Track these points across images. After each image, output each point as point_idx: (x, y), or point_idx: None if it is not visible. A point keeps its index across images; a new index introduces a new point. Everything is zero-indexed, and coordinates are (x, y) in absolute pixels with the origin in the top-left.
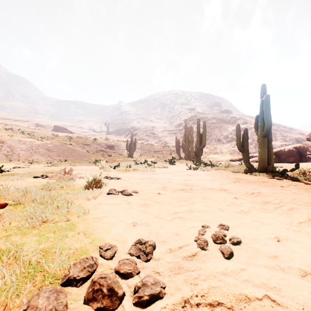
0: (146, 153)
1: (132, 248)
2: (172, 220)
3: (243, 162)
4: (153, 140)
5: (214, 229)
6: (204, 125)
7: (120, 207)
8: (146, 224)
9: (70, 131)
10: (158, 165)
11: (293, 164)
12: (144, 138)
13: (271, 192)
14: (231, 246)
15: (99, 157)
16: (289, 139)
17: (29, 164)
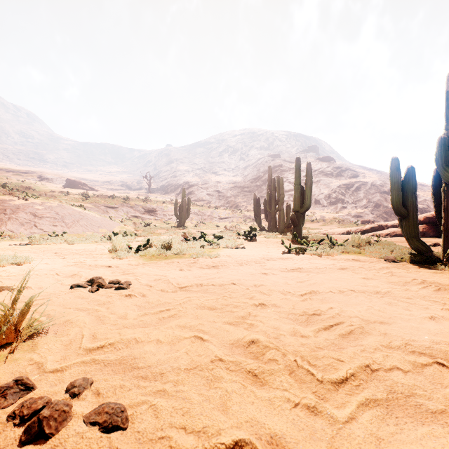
0: (206, 221)
1: None
2: None
3: (405, 238)
4: (217, 202)
5: None
6: (308, 169)
7: None
8: None
9: (91, 187)
10: (226, 243)
11: None
12: (203, 199)
13: None
14: None
15: (129, 227)
16: (422, 199)
17: None
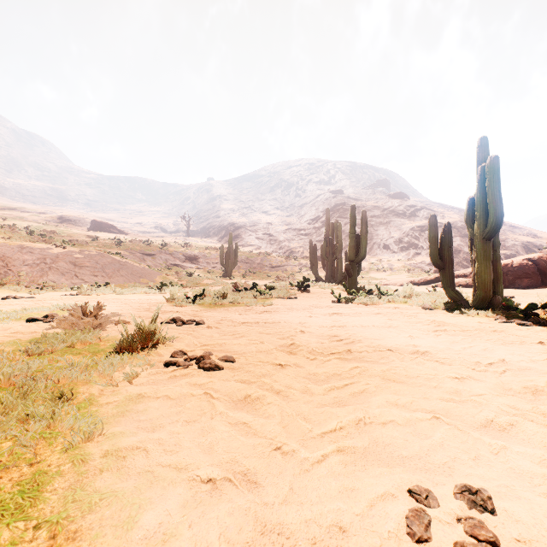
0: (255, 269)
1: None
2: (319, 464)
3: (443, 287)
4: (268, 247)
5: (449, 509)
6: (363, 217)
7: (187, 409)
8: (249, 477)
9: (120, 230)
10: (278, 293)
11: (529, 290)
12: (252, 243)
13: (529, 360)
14: None
15: (171, 277)
16: (511, 244)
17: (37, 291)
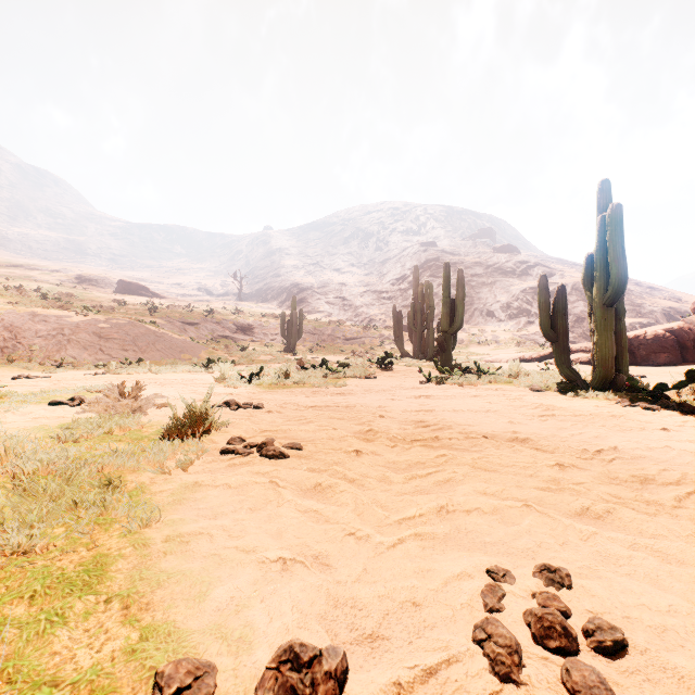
0: (325, 342)
1: (268, 684)
2: (395, 548)
3: (556, 364)
4: (341, 314)
5: (526, 585)
6: (460, 278)
7: (250, 496)
8: (321, 560)
9: (154, 293)
10: (354, 372)
11: (666, 368)
12: (321, 309)
13: (645, 447)
14: (595, 659)
15: (219, 352)
16: (648, 311)
17: (53, 369)
